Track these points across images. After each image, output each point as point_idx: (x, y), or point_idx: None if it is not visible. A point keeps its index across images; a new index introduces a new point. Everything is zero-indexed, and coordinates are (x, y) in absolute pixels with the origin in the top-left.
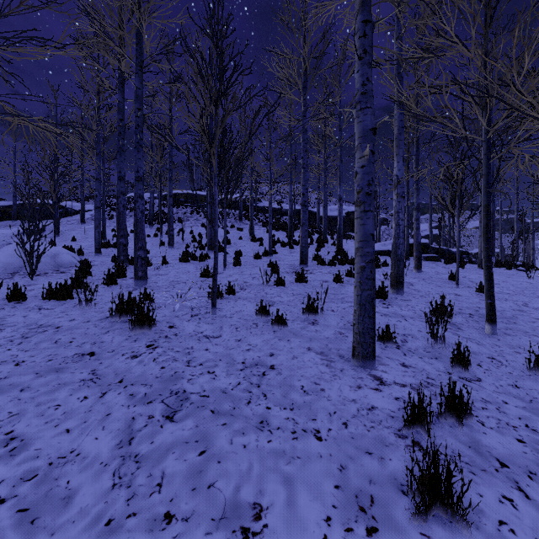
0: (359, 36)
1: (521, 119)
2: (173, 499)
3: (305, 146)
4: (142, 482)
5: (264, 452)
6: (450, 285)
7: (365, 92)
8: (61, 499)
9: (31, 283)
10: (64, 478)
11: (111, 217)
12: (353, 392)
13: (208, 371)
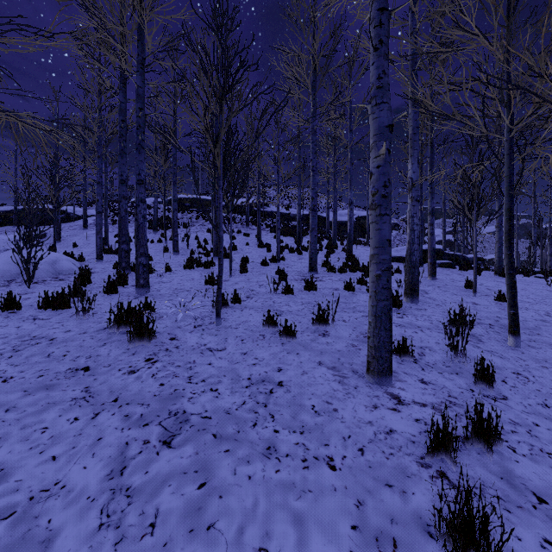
0: (374, 25)
1: (544, 117)
2: (167, 544)
3: (314, 148)
4: (133, 521)
5: (272, 485)
6: (467, 294)
7: (381, 86)
8: (40, 543)
9: (28, 291)
10: (45, 516)
11: (114, 222)
12: (369, 412)
13: (211, 389)
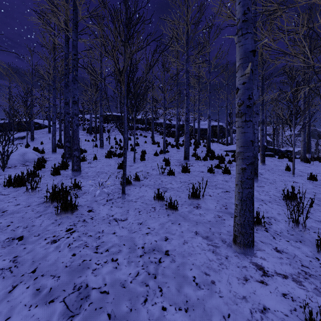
0: None
1: None
2: None
3: (187, 82)
4: None
5: None
6: (288, 175)
7: (246, 19)
8: None
9: (2, 173)
10: None
11: None
12: (241, 285)
13: (112, 259)
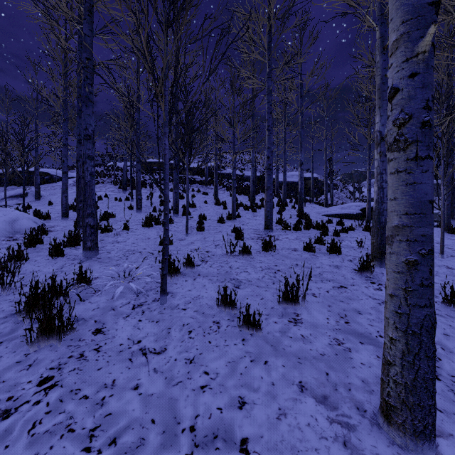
0: None
1: None
2: None
3: (270, 108)
4: None
5: None
6: None
7: None
8: None
9: None
10: None
11: None
12: None
13: None
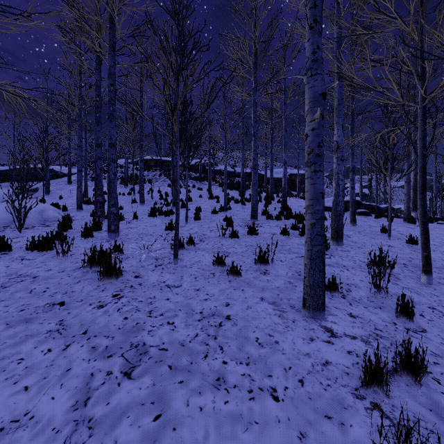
0: (309, 7)
1: None
2: None
3: (255, 118)
4: None
5: (221, 416)
6: (383, 237)
7: (316, 59)
8: None
9: (19, 235)
10: None
11: (93, 179)
12: (306, 344)
13: (168, 322)
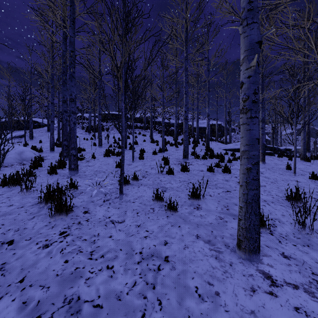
0: None
1: None
2: None
3: (186, 80)
4: None
5: None
6: (289, 174)
7: (252, 8)
8: None
9: None
10: None
11: None
12: (248, 297)
13: (107, 266)
